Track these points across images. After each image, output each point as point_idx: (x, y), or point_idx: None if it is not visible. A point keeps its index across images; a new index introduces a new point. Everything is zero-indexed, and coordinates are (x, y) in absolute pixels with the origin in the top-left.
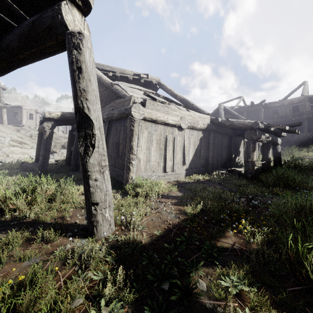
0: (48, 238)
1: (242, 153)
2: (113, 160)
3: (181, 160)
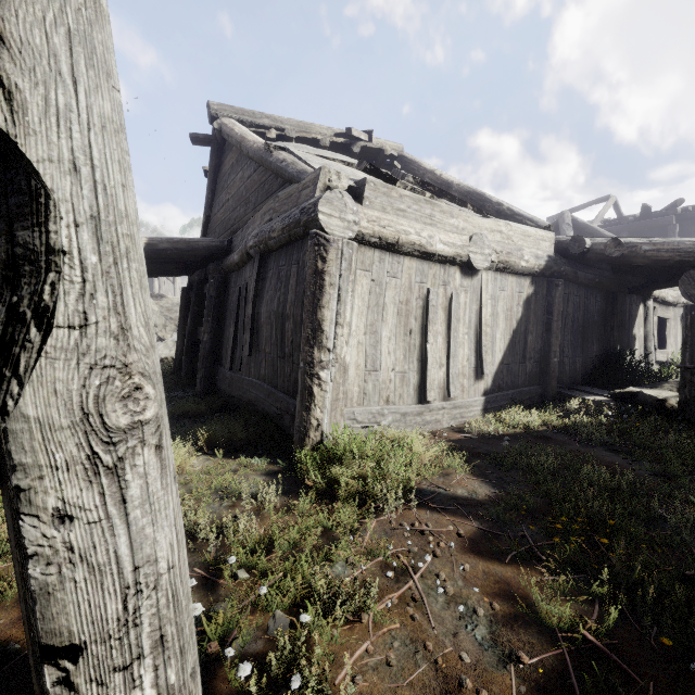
0: None
1: (641, 343)
2: (269, 364)
3: (471, 364)
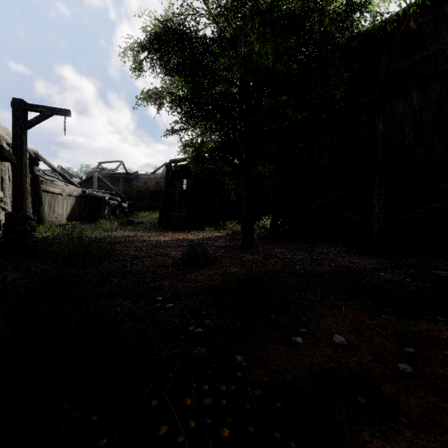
0: None
1: (107, 213)
2: None
3: (63, 213)
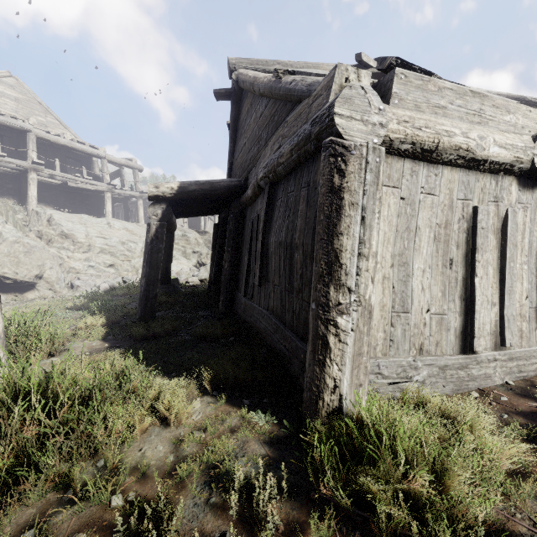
0: None
1: None
2: (277, 296)
3: (532, 301)
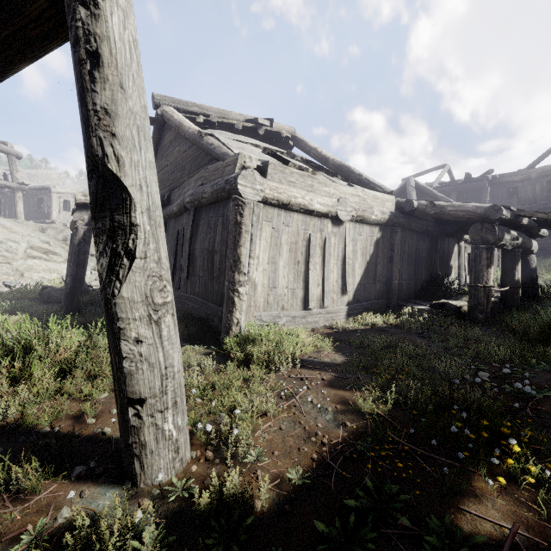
0: (23, 485)
1: (456, 271)
2: (202, 284)
3: (339, 284)
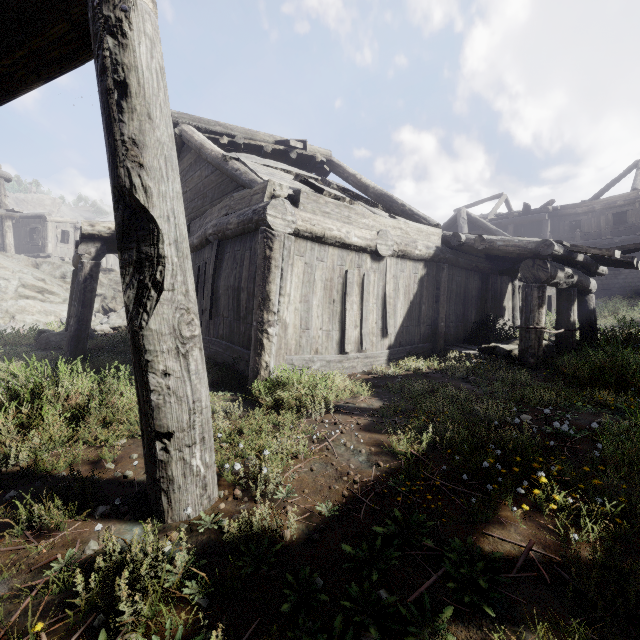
0: (46, 523)
1: (510, 312)
2: (227, 325)
3: (379, 326)
